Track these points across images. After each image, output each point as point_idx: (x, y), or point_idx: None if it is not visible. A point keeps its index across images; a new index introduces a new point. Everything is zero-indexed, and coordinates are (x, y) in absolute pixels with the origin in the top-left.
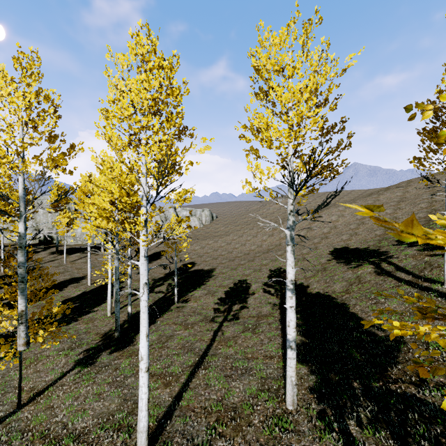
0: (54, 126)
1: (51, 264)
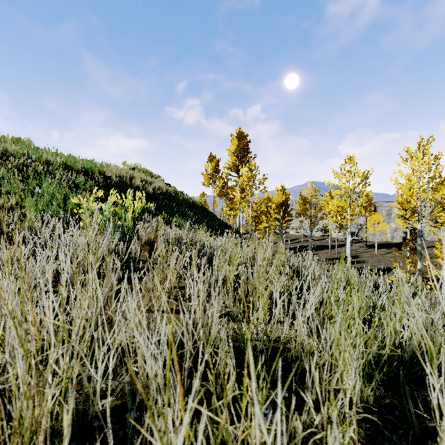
0: (440, 172)
1: (365, 254)
